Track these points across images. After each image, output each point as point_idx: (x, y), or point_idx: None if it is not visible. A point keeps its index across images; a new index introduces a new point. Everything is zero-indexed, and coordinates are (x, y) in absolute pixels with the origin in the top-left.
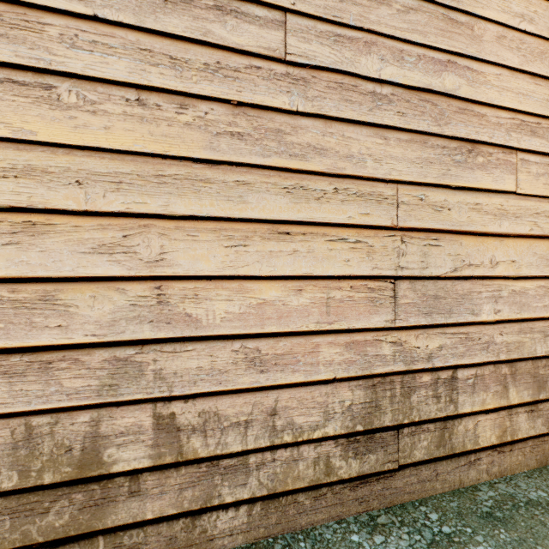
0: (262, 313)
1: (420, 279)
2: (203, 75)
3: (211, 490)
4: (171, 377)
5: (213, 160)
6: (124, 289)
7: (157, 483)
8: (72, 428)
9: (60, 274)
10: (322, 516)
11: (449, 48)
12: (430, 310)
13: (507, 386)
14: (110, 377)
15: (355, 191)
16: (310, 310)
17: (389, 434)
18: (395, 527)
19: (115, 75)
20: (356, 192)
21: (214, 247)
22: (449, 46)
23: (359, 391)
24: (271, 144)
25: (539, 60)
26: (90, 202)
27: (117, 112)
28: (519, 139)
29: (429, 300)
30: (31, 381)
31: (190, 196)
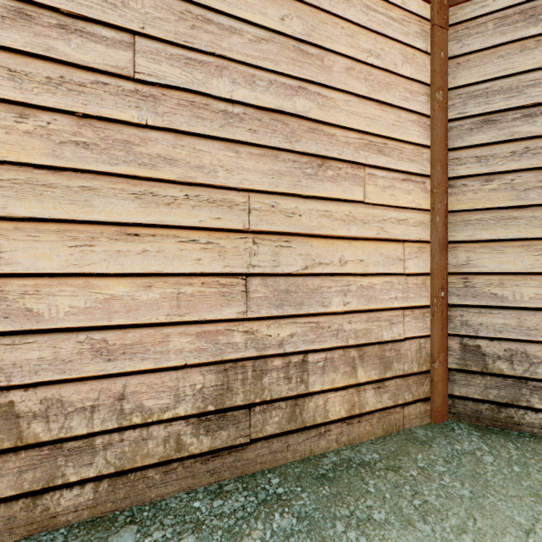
0: (110, 307)
1: (272, 276)
2: (46, 87)
3: (54, 471)
4: (9, 367)
5: (56, 167)
6: None
7: None
8: None
9: None
10: (173, 488)
11: (300, 75)
12: (281, 302)
13: (356, 367)
14: None
15: (207, 198)
16: (161, 304)
17: (241, 412)
18: (238, 492)
19: None
20: (208, 199)
21: (58, 247)
22: (301, 74)
23: (211, 375)
24: (119, 154)
25: (385, 90)
26: None
27: None
28: (367, 156)
29: (281, 294)
30: None
31: (31, 199)
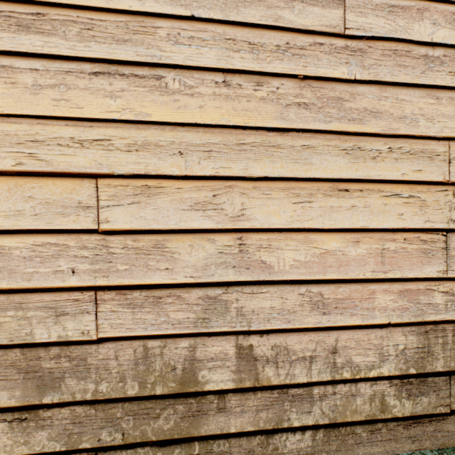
0: (324, 262)
1: None
2: (275, 55)
3: (281, 414)
4: (249, 314)
5: (283, 128)
6: (214, 239)
7: (238, 403)
8: (176, 351)
9: (167, 227)
10: (378, 449)
11: None
12: None
13: None
14: (203, 312)
15: (408, 150)
16: (367, 260)
17: (440, 379)
18: None
19: (207, 63)
20: (409, 150)
21: (284, 203)
22: None
23: (412, 336)
24: (332, 111)
25: None
26: (188, 168)
27: (208, 93)
28: None
29: None
30: (147, 312)
31: (265, 160)
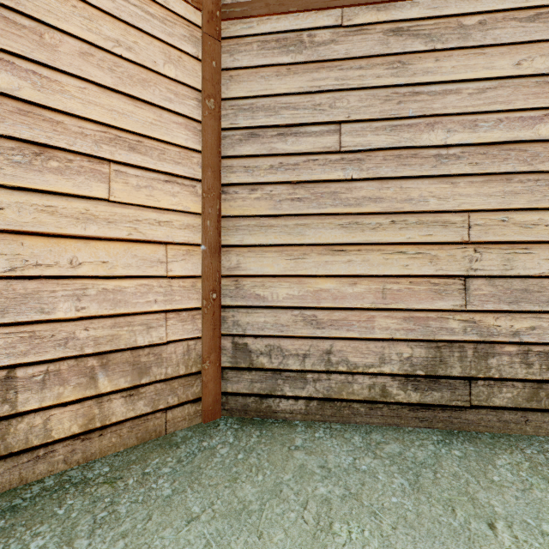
0: None
1: None
2: None
3: None
4: None
5: None
6: None
7: None
8: None
9: None
10: None
11: (2, 46)
12: None
13: (96, 377)
14: None
15: None
16: None
17: None
18: None
19: None
20: None
21: None
22: (3, 44)
23: None
24: None
25: (141, 86)
26: None
27: None
28: (114, 152)
29: None
30: None
31: None
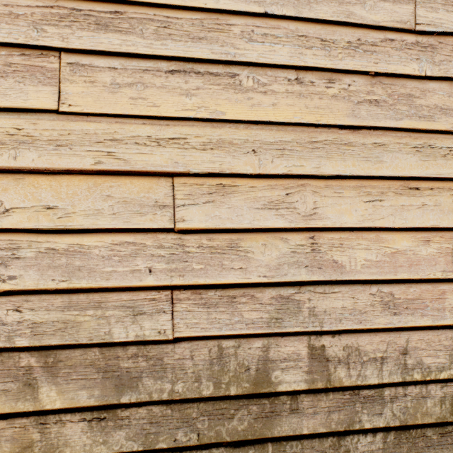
0: (395, 261)
1: None
2: (346, 52)
3: (353, 415)
4: (321, 314)
5: (354, 126)
6: (286, 238)
7: (311, 404)
8: (249, 351)
9: (241, 226)
10: (448, 452)
11: None
12: None
13: None
14: (276, 312)
15: None
16: (437, 260)
17: None
18: None
19: (279, 60)
20: None
21: (355, 202)
22: None
23: None
24: (402, 108)
25: None
26: (262, 166)
27: (281, 91)
28: None
29: None
30: (221, 311)
31: (336, 158)
